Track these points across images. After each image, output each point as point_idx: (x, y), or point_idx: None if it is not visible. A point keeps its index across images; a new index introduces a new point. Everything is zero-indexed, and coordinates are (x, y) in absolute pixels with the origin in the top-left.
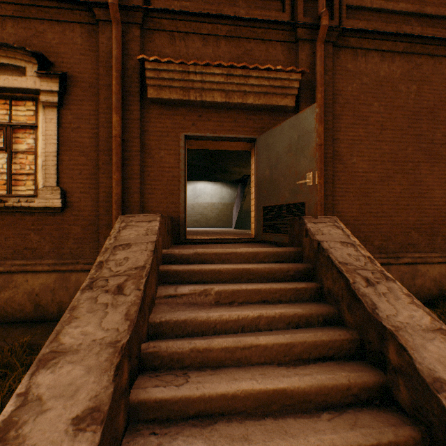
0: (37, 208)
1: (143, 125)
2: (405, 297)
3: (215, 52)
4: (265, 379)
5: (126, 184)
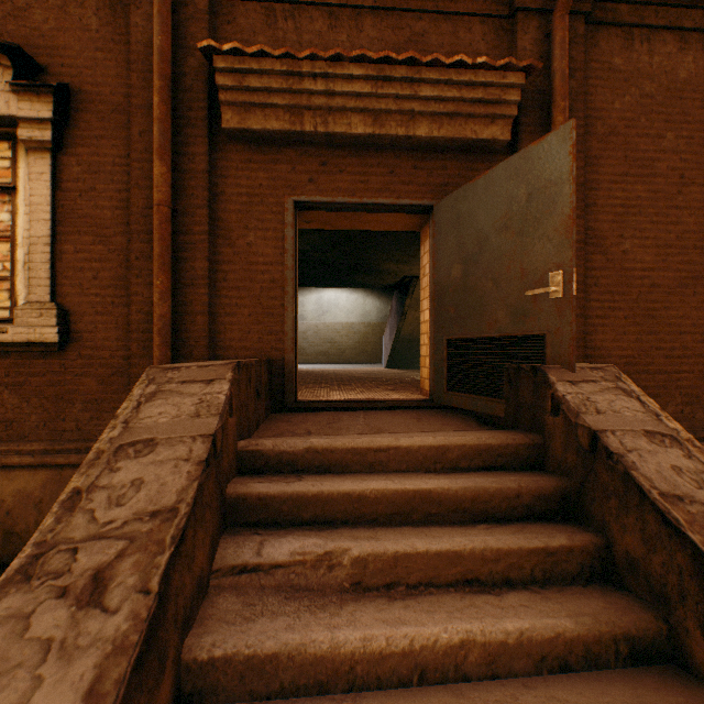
0: (14, 343)
1: (215, 182)
2: None
3: (353, 40)
4: None
5: (181, 296)
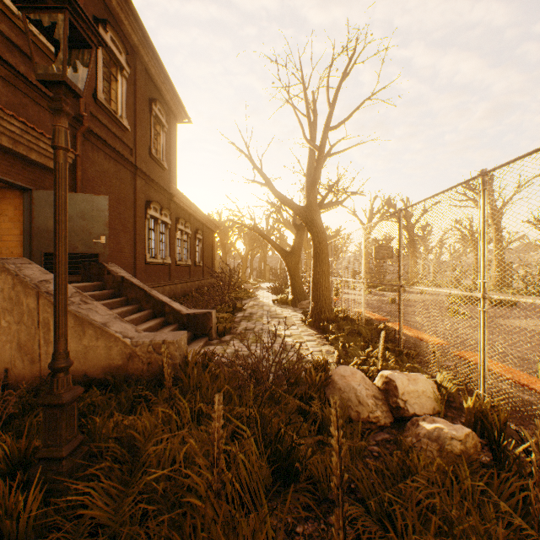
0: None
1: None
2: (161, 295)
3: None
4: (146, 325)
5: None
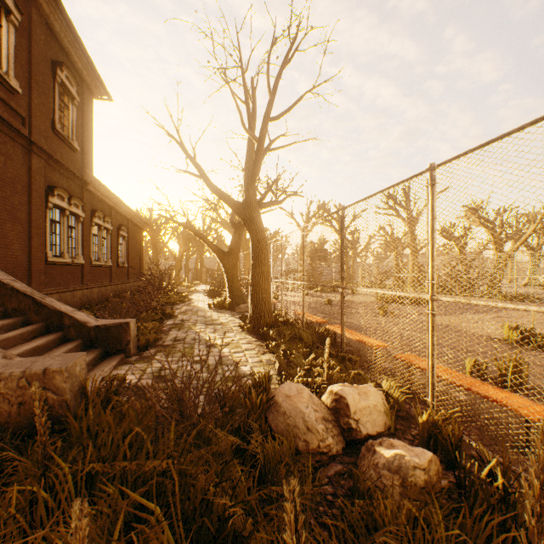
0: None
1: None
2: (59, 303)
3: None
4: (30, 344)
5: None
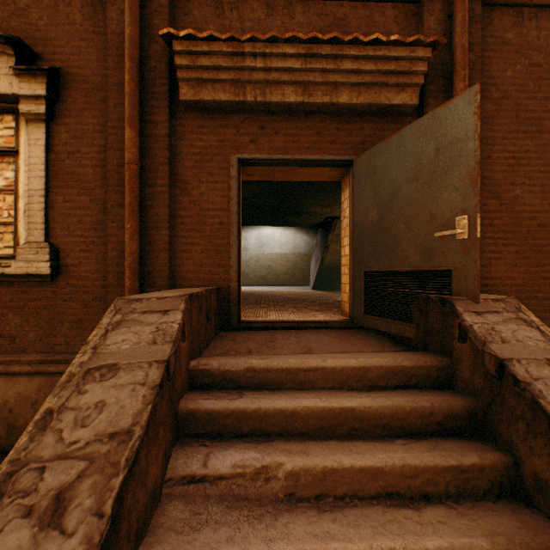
0: (16, 275)
1: (175, 144)
2: None
3: (286, 25)
4: None
5: (147, 237)
